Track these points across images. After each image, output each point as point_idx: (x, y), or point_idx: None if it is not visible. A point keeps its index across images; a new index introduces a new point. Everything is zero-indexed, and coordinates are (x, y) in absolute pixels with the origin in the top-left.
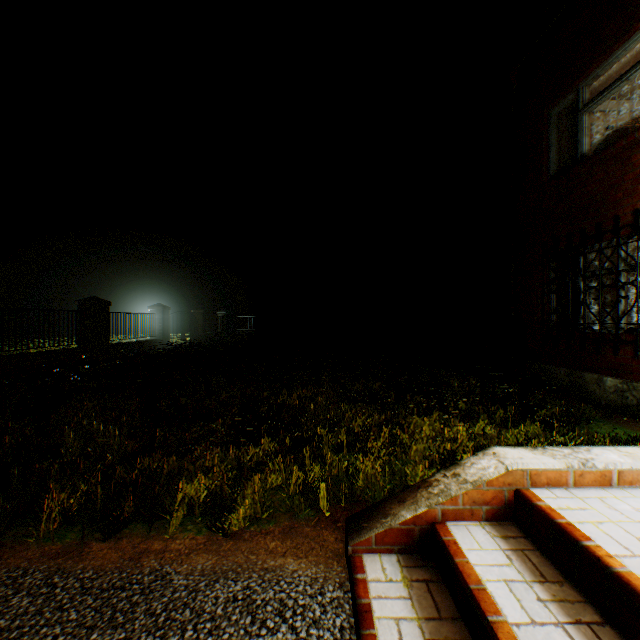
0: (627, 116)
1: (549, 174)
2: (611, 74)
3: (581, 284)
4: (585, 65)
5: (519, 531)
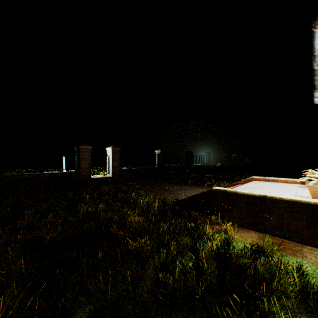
0: None
1: None
2: None
3: None
4: None
5: None
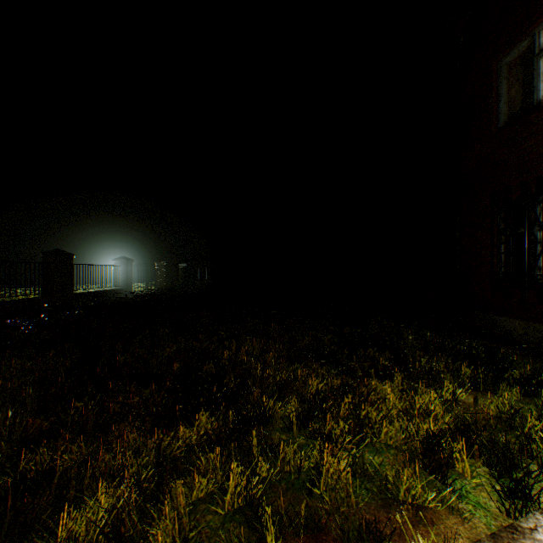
0: None
1: (499, 125)
2: None
3: (537, 234)
4: None
5: None
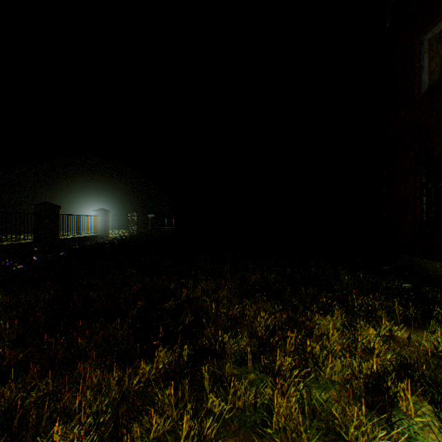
0: None
1: (421, 93)
2: None
3: None
4: None
5: None
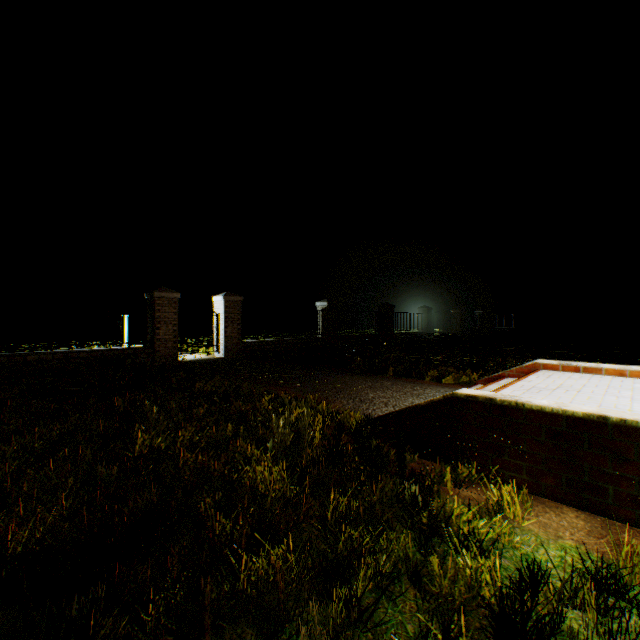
0: None
1: None
2: None
3: None
4: None
5: None
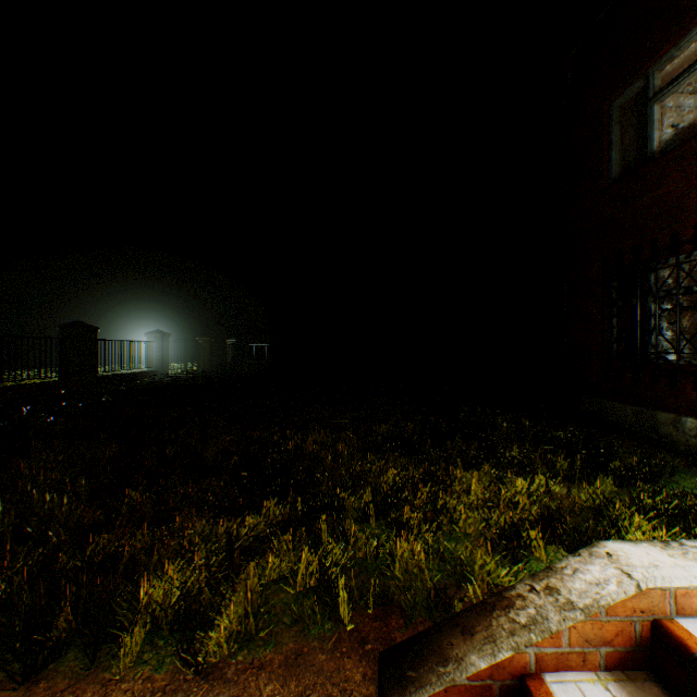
0: (696, 113)
1: (611, 177)
2: (682, 61)
3: (651, 306)
4: (657, 45)
5: (666, 695)
